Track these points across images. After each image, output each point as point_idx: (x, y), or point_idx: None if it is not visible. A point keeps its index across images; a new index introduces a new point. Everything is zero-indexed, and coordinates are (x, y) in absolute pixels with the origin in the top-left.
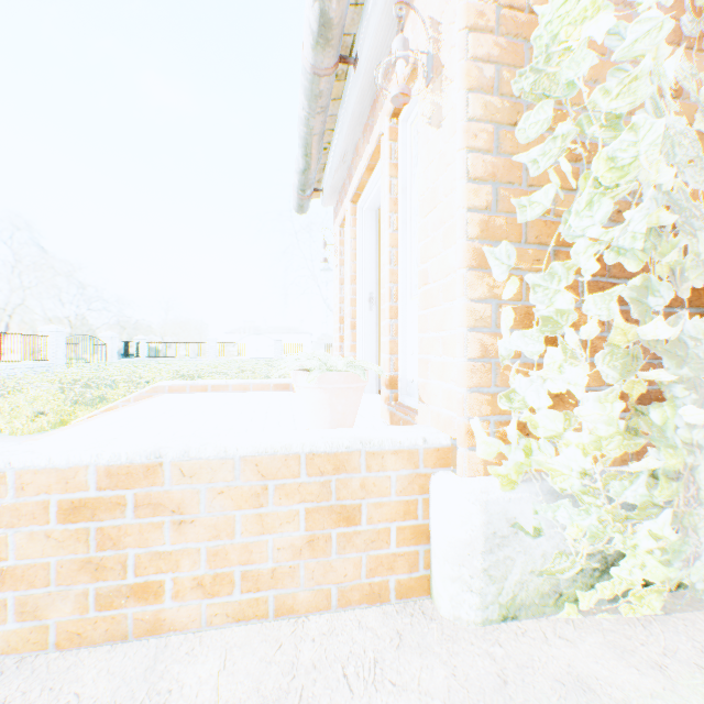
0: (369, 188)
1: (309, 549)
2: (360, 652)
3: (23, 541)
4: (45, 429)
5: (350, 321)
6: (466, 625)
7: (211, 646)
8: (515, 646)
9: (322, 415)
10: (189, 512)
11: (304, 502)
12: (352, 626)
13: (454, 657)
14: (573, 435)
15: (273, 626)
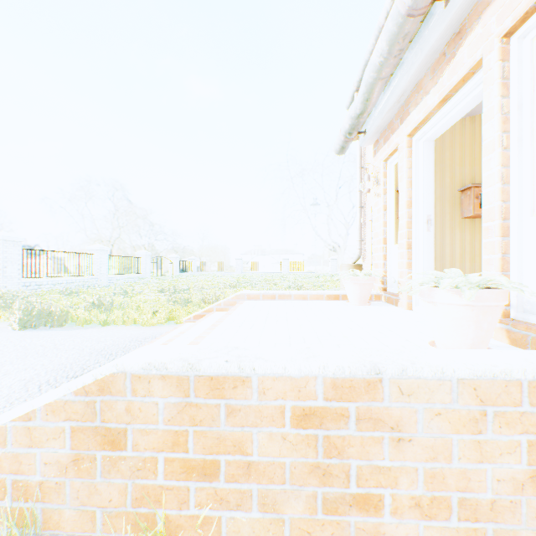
0: (436, 119)
1: (531, 485)
2: None
3: (263, 440)
4: (162, 322)
5: (405, 241)
6: None
7: None
8: None
9: (464, 331)
10: (406, 430)
11: (525, 433)
12: None
13: None
14: None
15: None
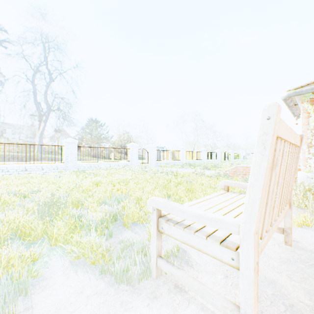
0: None
1: None
2: None
3: None
4: None
5: None
6: None
7: None
8: None
9: None
10: None
11: None
12: None
13: None
14: None
15: None
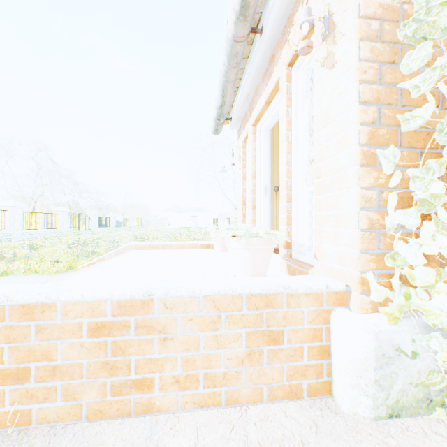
0: (266, 116)
1: (248, 360)
2: (290, 436)
3: (66, 348)
4: (61, 271)
5: (251, 204)
6: (363, 419)
7: (186, 424)
8: (403, 438)
9: (246, 266)
10: (170, 332)
11: (245, 327)
12: (280, 415)
13: (360, 444)
14: (443, 285)
15: (225, 412)
